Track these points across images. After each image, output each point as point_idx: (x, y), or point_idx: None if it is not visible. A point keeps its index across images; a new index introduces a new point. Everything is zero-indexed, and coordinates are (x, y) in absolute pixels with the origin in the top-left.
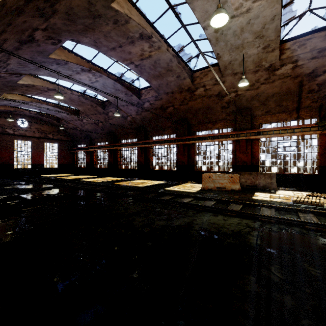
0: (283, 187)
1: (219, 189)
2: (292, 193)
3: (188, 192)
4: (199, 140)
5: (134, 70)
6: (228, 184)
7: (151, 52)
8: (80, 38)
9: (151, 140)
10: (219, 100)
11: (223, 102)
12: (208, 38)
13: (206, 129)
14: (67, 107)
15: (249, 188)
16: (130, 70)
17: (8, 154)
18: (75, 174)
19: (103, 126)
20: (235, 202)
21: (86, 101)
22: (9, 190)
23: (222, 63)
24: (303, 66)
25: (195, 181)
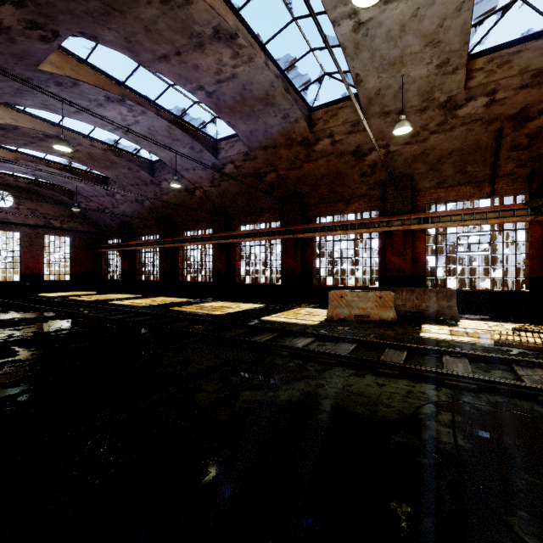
0: (468, 313)
1: (358, 319)
2: (487, 326)
3: (304, 326)
4: (322, 232)
5: (205, 102)
6: (374, 309)
7: (236, 68)
8: (97, 30)
9: (236, 232)
10: (357, 161)
11: (364, 164)
12: (340, 44)
13: (333, 213)
14: (86, 172)
15: (410, 317)
16: (198, 104)
17: None
18: (102, 291)
19: (152, 207)
20: (393, 346)
21: (119, 160)
22: None
23: (365, 94)
24: (505, 101)
25: (315, 303)
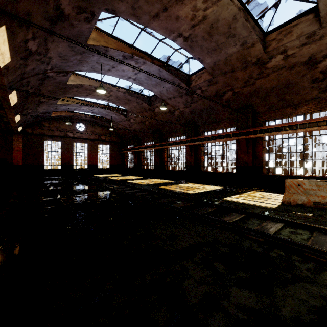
0: None
1: (318, 206)
2: None
3: (264, 208)
4: (271, 132)
5: (182, 46)
6: None
7: (206, 10)
8: (115, 5)
9: (202, 137)
10: (309, 69)
11: (315, 71)
12: None
13: (281, 117)
14: (116, 108)
15: None
16: (177, 51)
17: (69, 155)
18: (124, 174)
19: (150, 125)
20: None
21: (131, 97)
22: (57, 191)
23: (326, 1)
24: None
25: (264, 187)
